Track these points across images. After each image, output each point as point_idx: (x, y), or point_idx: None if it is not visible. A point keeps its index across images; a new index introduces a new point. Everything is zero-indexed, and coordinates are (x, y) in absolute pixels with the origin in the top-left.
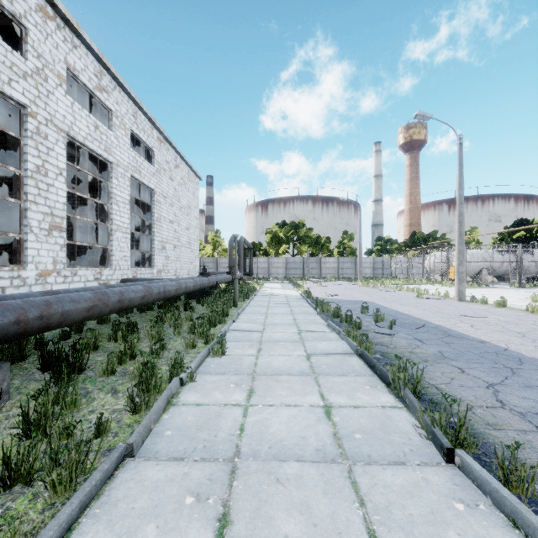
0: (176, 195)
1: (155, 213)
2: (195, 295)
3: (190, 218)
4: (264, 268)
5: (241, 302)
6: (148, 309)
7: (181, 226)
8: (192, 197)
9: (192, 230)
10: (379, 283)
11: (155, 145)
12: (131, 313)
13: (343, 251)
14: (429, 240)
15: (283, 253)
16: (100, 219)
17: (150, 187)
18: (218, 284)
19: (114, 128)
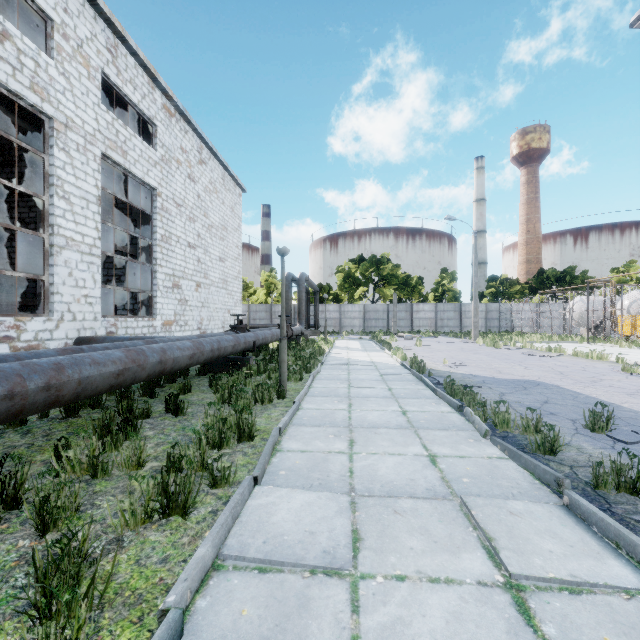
0: (200, 206)
1: (158, 227)
2: (216, 365)
3: (226, 244)
4: (334, 319)
5: (296, 381)
6: (92, 406)
7: (211, 255)
8: (229, 214)
9: (229, 263)
10: (512, 342)
11: (159, 117)
12: (44, 417)
13: (442, 296)
14: (564, 280)
15: (360, 298)
16: (39, 229)
17: (149, 184)
18: (258, 345)
19: (59, 54)
